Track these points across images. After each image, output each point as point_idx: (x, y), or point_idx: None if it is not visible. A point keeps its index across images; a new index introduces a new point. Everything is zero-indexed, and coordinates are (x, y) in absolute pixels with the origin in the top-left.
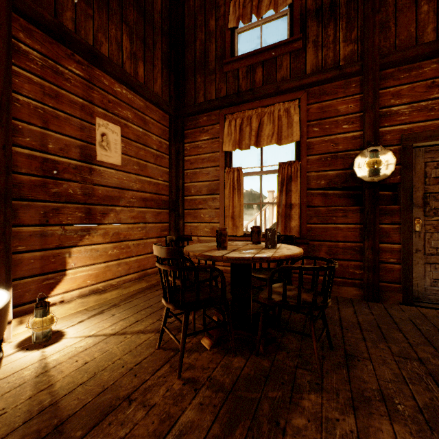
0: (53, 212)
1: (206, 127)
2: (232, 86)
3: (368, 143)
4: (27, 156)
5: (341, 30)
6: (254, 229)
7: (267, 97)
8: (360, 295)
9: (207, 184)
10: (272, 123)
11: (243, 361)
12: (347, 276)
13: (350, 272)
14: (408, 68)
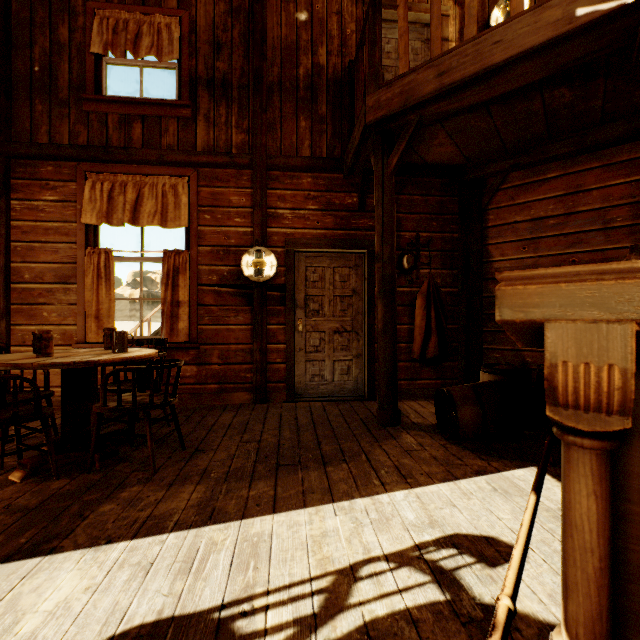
0: None
1: (54, 182)
2: (98, 134)
3: (257, 241)
4: None
5: (234, 115)
6: (106, 332)
7: (149, 163)
8: (251, 399)
9: (55, 268)
10: (156, 199)
11: (68, 481)
12: (239, 380)
13: (242, 376)
14: (291, 176)
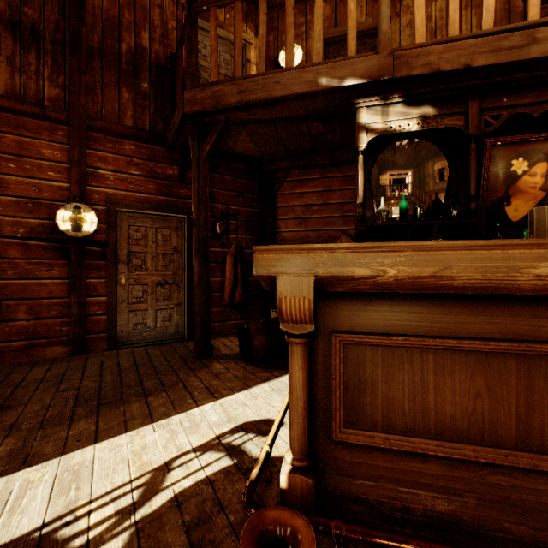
0: None
1: None
2: None
3: (75, 197)
4: None
5: (47, 67)
6: None
7: None
8: (68, 352)
9: None
10: None
11: None
12: (54, 334)
13: (57, 330)
14: (113, 140)
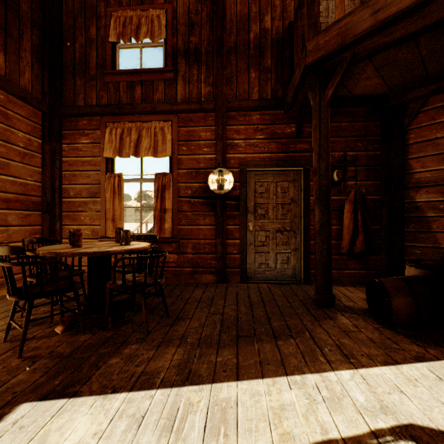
0: None
1: (87, 131)
2: (114, 96)
3: (219, 164)
4: None
5: (203, 73)
6: (117, 230)
7: (146, 113)
8: (215, 279)
9: (88, 187)
10: (150, 138)
11: (90, 336)
12: (206, 266)
13: (208, 263)
14: (244, 114)
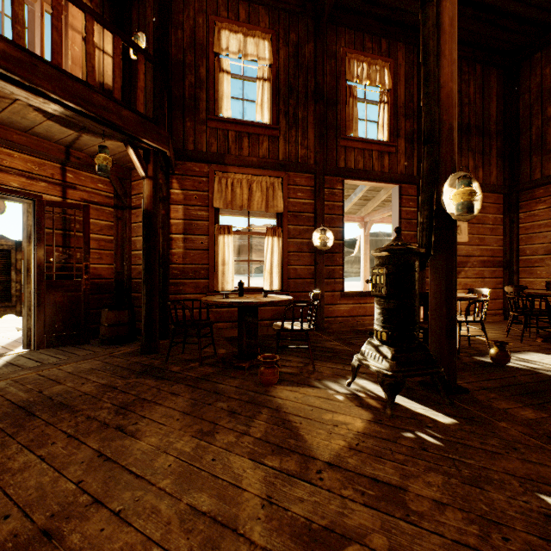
0: None
1: (543, 198)
2: None
3: None
4: None
5: None
6: None
7: None
8: None
9: (544, 246)
10: None
11: None
12: None
13: None
14: None
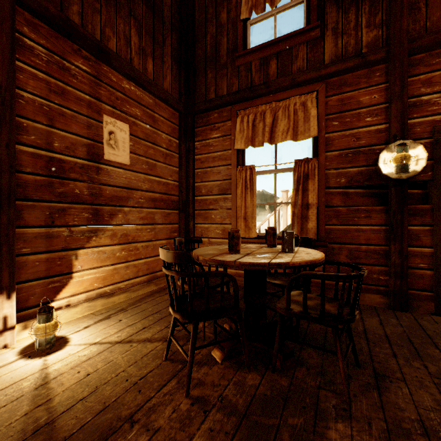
0: (59, 213)
1: (217, 124)
2: (245, 80)
3: (395, 136)
4: (31, 155)
5: (364, 15)
6: (269, 231)
7: (282, 90)
8: (385, 303)
9: (218, 184)
10: (287, 118)
11: (258, 378)
12: (370, 282)
13: (373, 278)
14: None
